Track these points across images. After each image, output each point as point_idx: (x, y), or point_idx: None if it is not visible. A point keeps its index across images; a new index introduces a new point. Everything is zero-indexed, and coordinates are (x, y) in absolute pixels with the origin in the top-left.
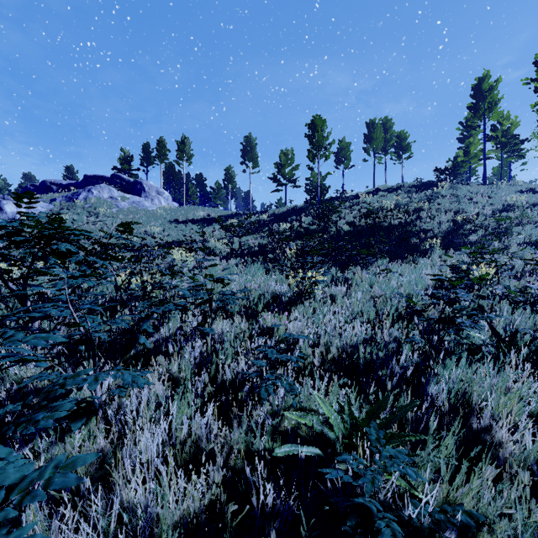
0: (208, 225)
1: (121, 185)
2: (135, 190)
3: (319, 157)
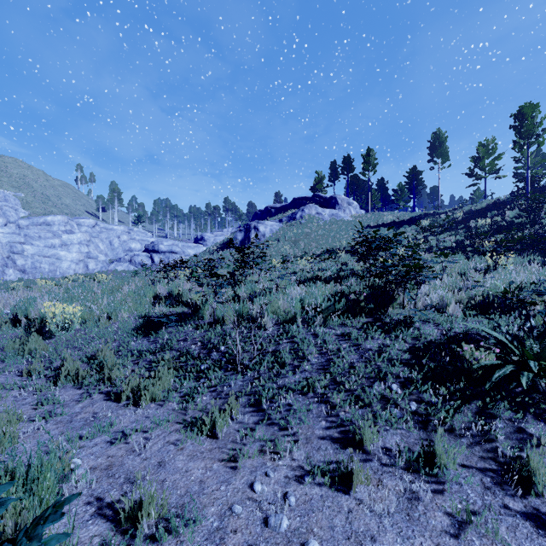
0: (399, 228)
1: (320, 202)
2: (331, 204)
3: (529, 146)
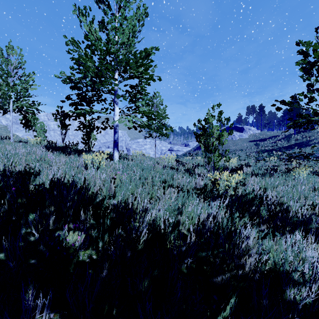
0: (261, 141)
1: (237, 129)
2: (241, 130)
3: (295, 117)
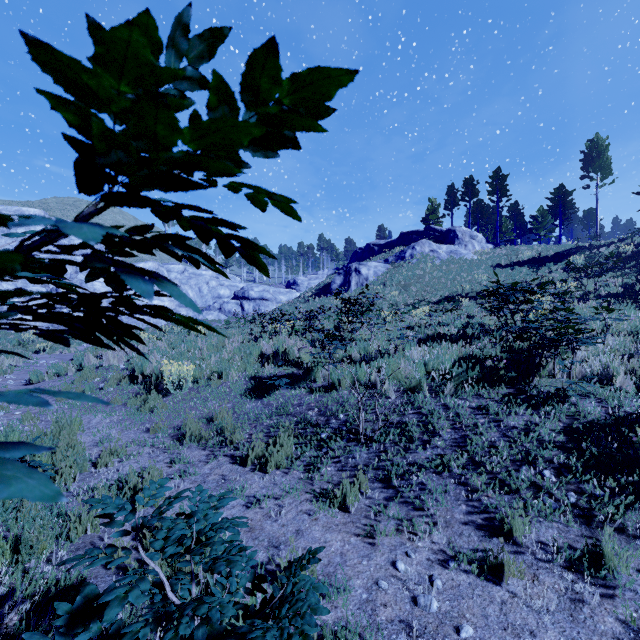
0: (540, 266)
1: (434, 236)
2: (448, 239)
3: None
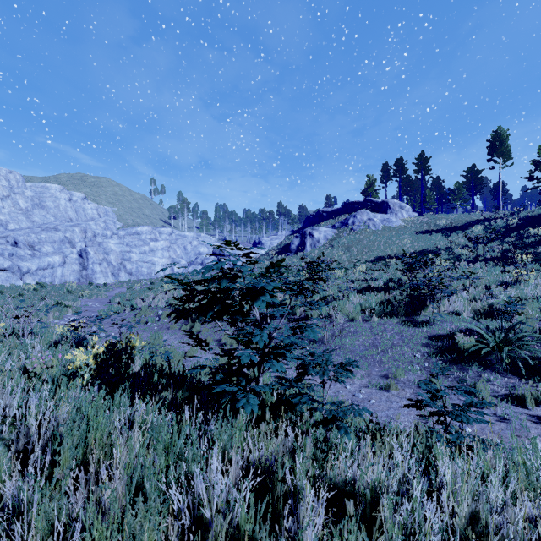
0: (451, 233)
1: (371, 206)
2: (382, 209)
3: None
